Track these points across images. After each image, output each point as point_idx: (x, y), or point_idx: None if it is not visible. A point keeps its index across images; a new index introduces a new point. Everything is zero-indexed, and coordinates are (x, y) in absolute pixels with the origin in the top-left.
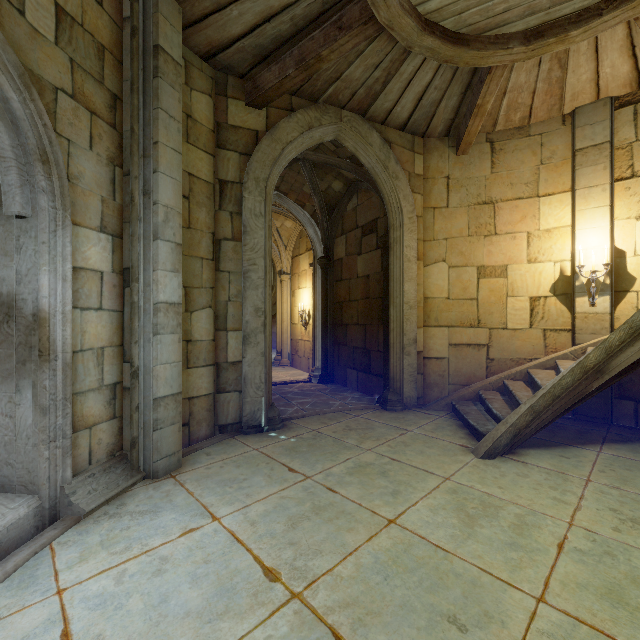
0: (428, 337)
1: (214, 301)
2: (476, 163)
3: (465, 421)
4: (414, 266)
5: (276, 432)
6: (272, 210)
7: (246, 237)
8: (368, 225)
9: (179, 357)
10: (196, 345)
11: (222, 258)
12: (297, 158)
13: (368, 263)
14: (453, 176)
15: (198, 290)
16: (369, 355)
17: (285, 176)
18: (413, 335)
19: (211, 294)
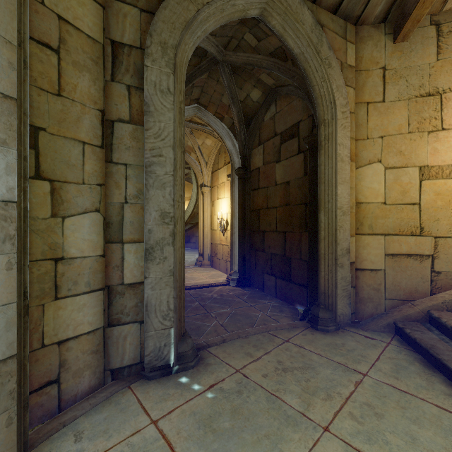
0: (361, 246)
1: (104, 203)
2: (418, 50)
3: (433, 359)
4: (347, 167)
5: (188, 374)
6: (194, 127)
7: (148, 119)
8: (288, 130)
9: (8, 295)
10: (72, 264)
11: (115, 145)
12: (216, 61)
13: (288, 169)
14: (390, 66)
15: (76, 186)
16: (289, 263)
17: (204, 86)
18: (346, 244)
19: (99, 193)
